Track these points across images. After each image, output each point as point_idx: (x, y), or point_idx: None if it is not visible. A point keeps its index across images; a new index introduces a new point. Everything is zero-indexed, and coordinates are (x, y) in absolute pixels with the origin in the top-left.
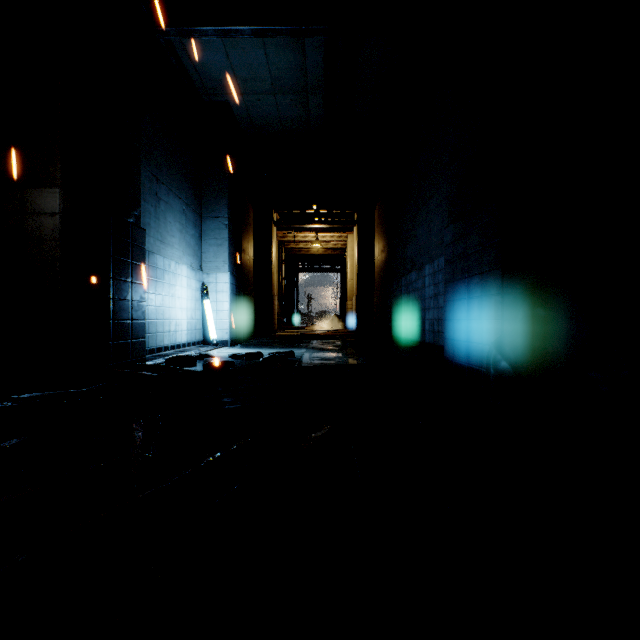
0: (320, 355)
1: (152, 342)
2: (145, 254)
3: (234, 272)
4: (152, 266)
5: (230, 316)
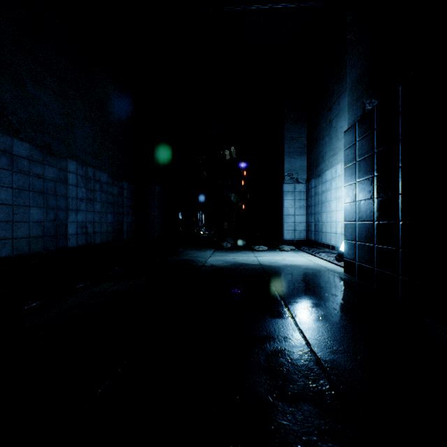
0: (198, 252)
1: (324, 239)
2: (283, 194)
3: (371, 103)
4: (324, 182)
5: (346, 214)
